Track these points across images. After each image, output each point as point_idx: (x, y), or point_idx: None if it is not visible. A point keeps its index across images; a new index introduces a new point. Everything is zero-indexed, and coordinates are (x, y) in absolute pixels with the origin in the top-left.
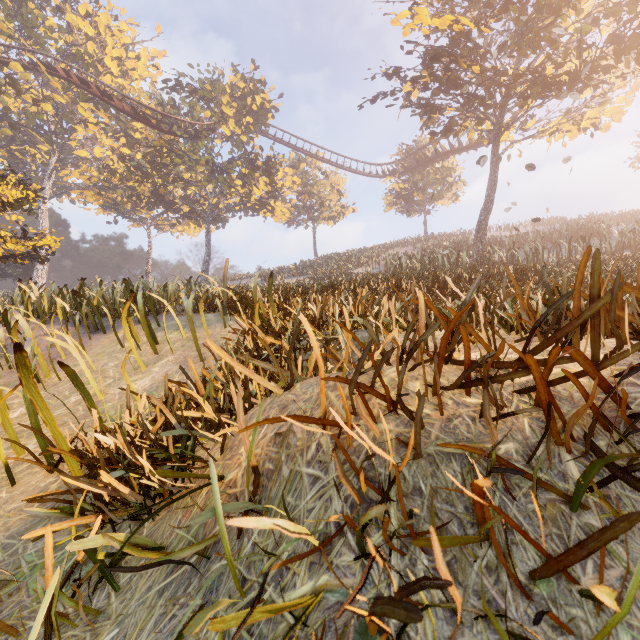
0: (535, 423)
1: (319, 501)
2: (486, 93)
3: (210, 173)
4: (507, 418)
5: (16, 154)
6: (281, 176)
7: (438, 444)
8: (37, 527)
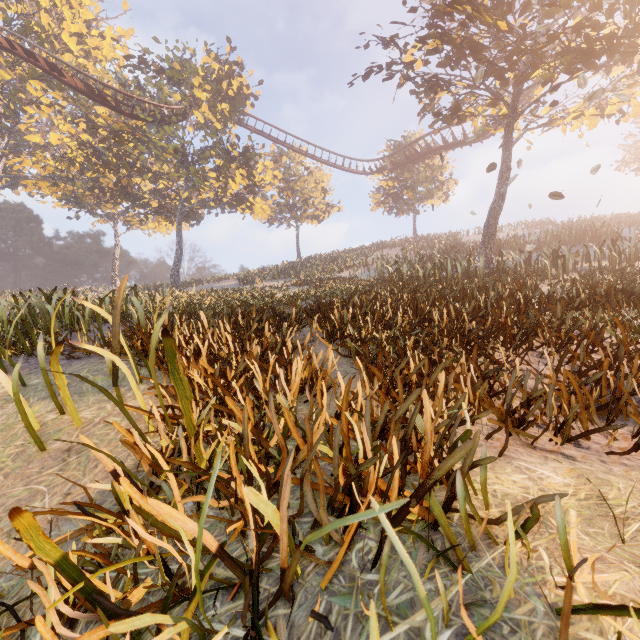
0: None
1: None
2: (507, 62)
3: (180, 163)
4: None
5: None
6: (261, 170)
7: None
8: None
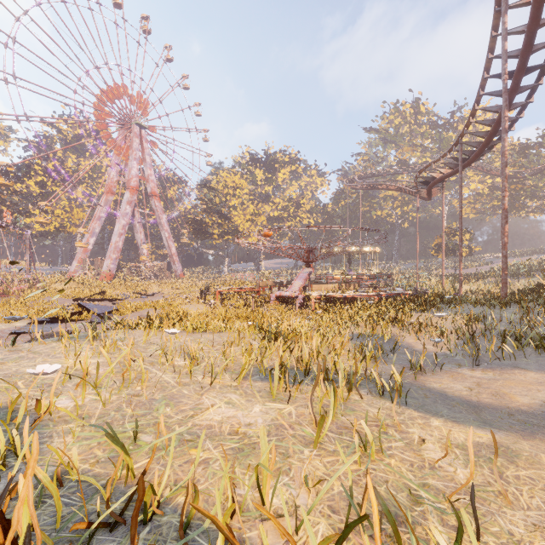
0: None
1: None
2: None
3: None
4: None
5: None
6: None
7: None
8: None
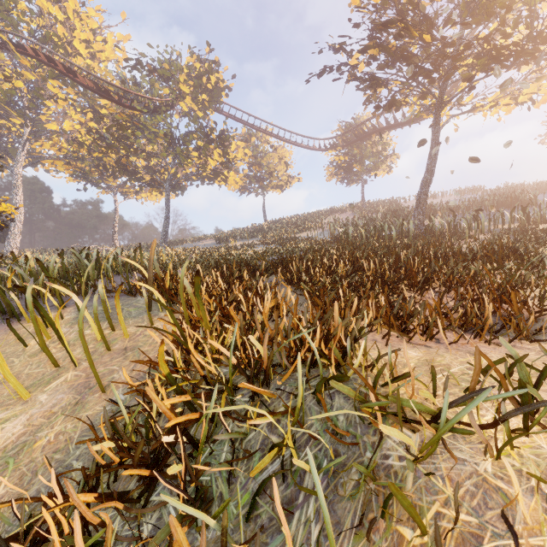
0: None
1: None
2: (432, 65)
3: (168, 145)
4: None
5: None
6: (234, 149)
7: None
8: None
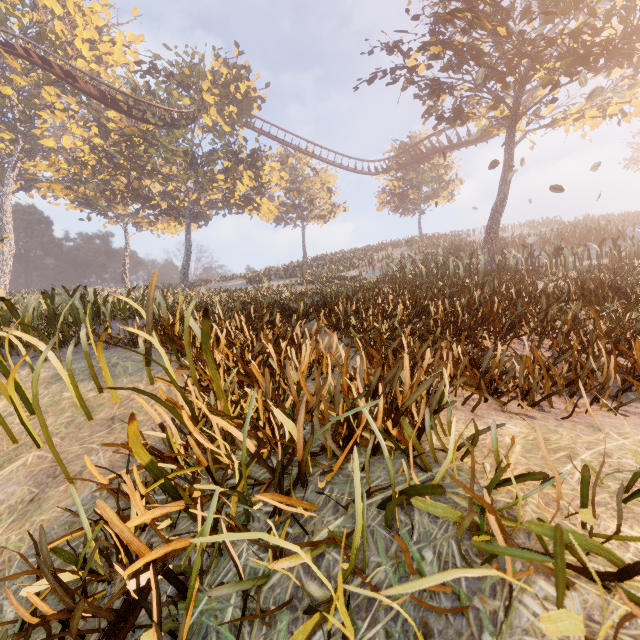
0: None
1: None
2: (507, 66)
3: (189, 166)
4: None
5: None
6: (268, 171)
7: None
8: None
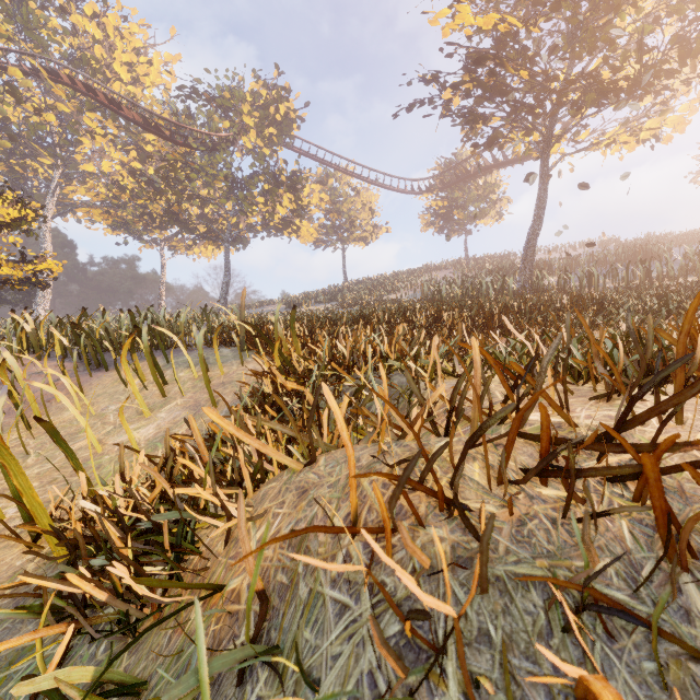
0: (637, 528)
1: (347, 644)
2: (535, 100)
3: (229, 189)
4: (599, 520)
5: (16, 169)
6: (307, 193)
7: (516, 578)
8: (4, 624)
